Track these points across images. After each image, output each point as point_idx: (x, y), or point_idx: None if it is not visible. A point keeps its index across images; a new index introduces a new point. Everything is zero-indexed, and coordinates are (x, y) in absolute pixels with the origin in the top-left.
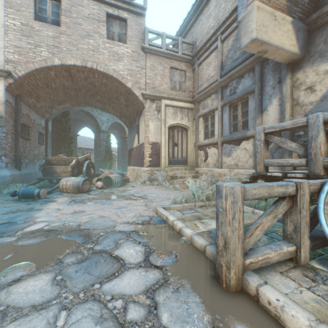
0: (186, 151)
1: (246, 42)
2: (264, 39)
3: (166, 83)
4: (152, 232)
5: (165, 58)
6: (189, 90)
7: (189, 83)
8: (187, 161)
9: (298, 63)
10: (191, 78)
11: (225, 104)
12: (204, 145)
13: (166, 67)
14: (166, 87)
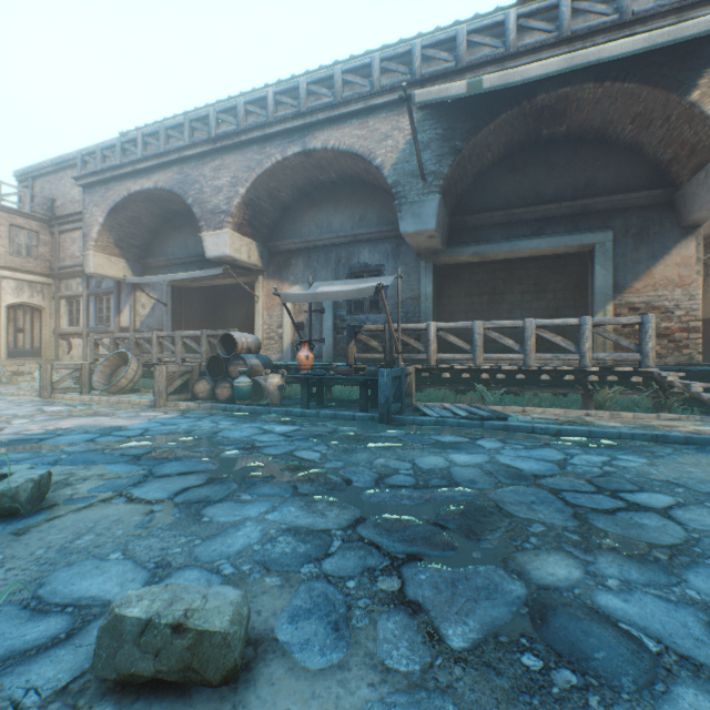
0: (42, 339)
1: (89, 272)
2: (103, 273)
3: (4, 246)
4: (3, 398)
5: (2, 211)
6: (47, 259)
7: (46, 249)
8: (42, 353)
9: (140, 285)
10: (51, 243)
11: (92, 295)
12: (68, 334)
13: (4, 224)
14: (4, 251)
